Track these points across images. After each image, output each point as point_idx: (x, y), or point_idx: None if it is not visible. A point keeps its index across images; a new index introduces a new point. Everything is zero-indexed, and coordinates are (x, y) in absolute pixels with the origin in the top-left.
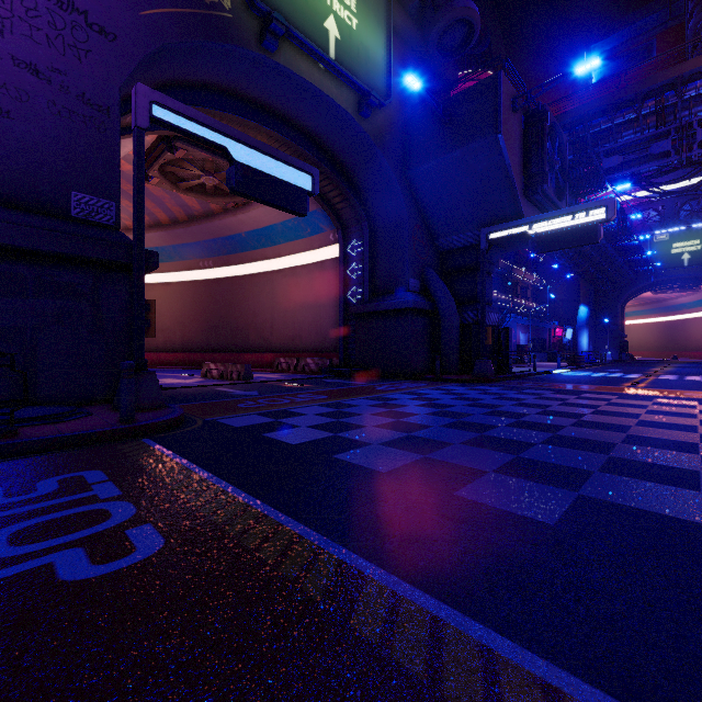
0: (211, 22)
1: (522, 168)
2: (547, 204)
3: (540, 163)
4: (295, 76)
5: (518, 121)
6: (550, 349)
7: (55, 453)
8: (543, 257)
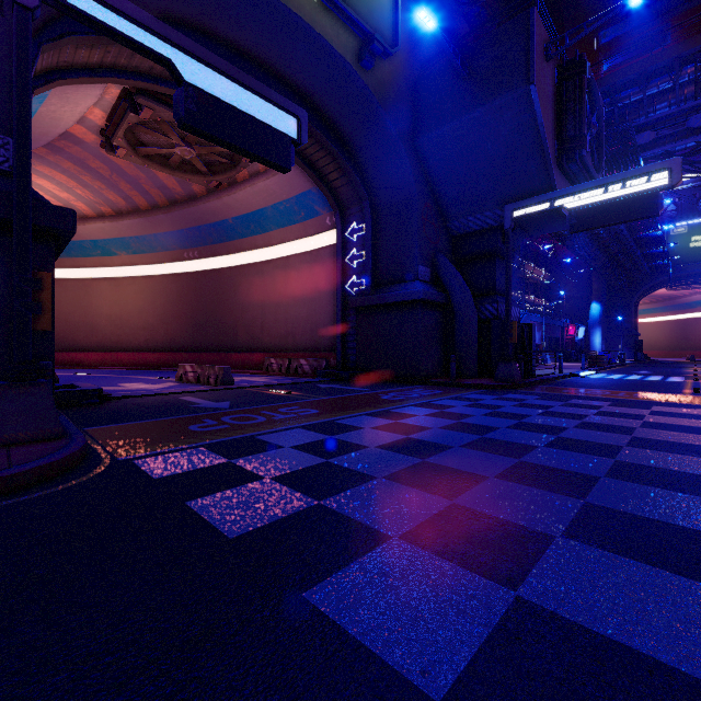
0: None
1: (555, 131)
2: (583, 177)
3: (577, 125)
4: (280, 5)
5: (551, 73)
6: (562, 348)
7: None
8: (552, 252)
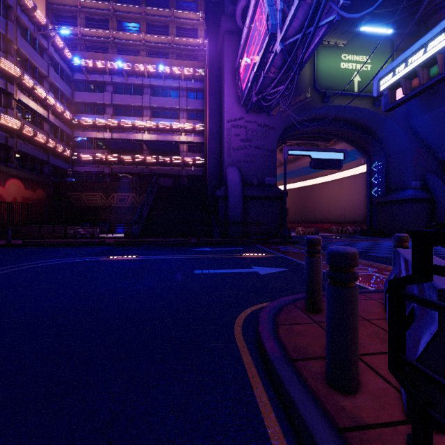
0: (303, 106)
1: None
2: None
3: None
4: (337, 106)
5: None
6: None
7: (275, 244)
8: None
